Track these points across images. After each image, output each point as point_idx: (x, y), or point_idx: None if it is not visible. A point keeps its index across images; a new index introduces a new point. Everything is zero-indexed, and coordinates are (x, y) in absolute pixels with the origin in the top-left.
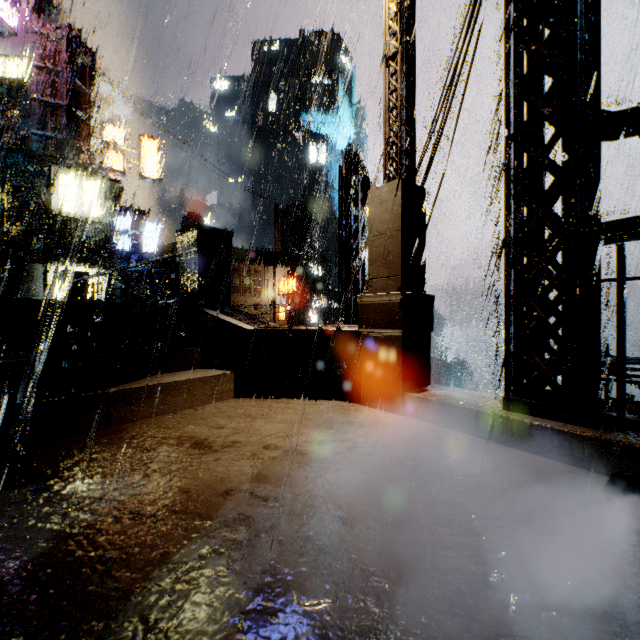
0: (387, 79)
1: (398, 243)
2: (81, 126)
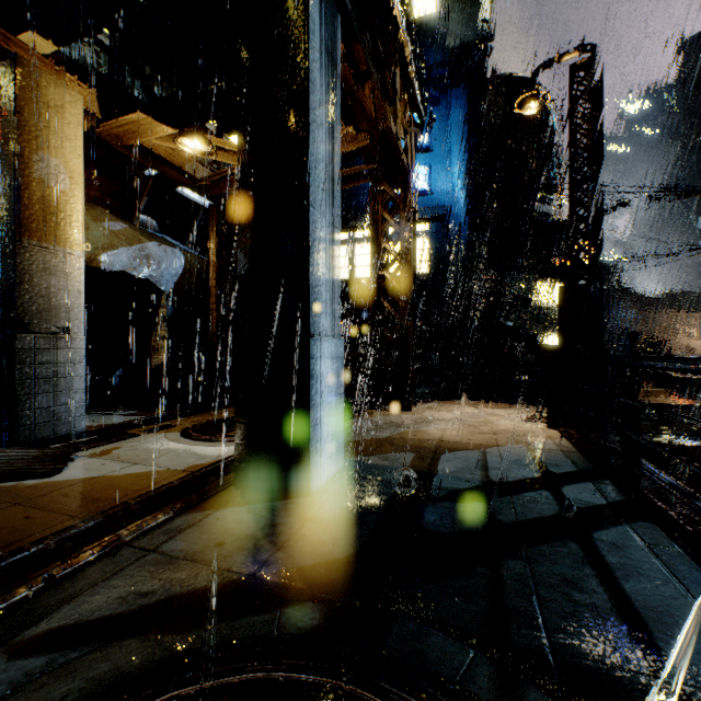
0: None
1: None
2: None
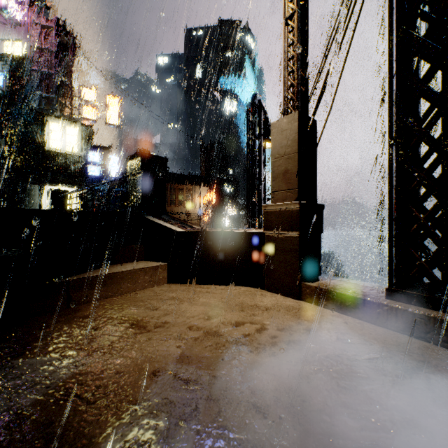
0: (286, 35)
1: (295, 163)
2: (65, 88)
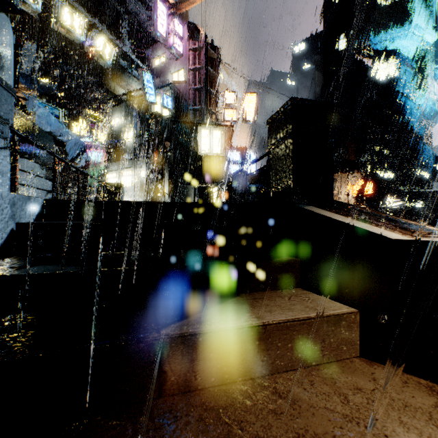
0: None
1: None
2: (213, 98)
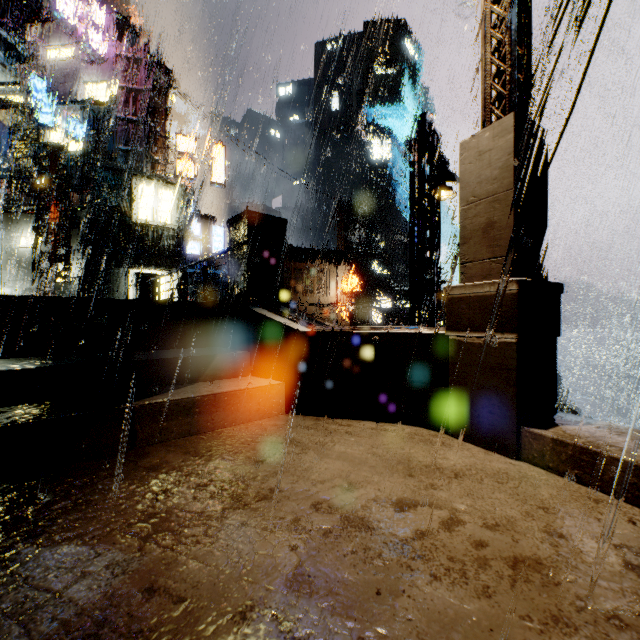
0: None
1: (508, 208)
2: (157, 139)
